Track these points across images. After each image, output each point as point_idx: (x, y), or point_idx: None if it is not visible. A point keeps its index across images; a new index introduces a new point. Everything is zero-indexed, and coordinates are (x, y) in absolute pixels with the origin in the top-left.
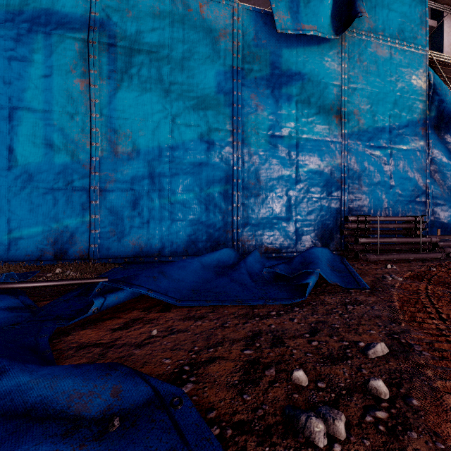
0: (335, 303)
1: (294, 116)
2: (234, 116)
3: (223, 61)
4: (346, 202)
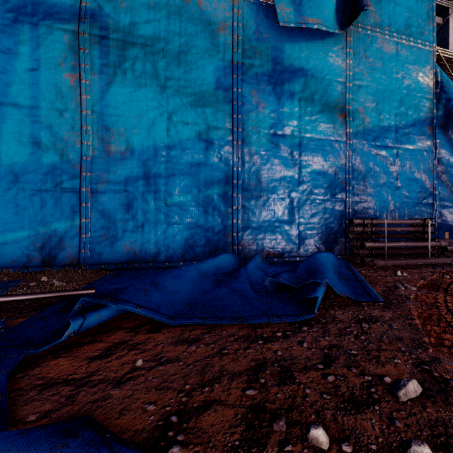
0: (347, 320)
1: (296, 114)
2: (234, 114)
3: (223, 56)
4: (351, 204)
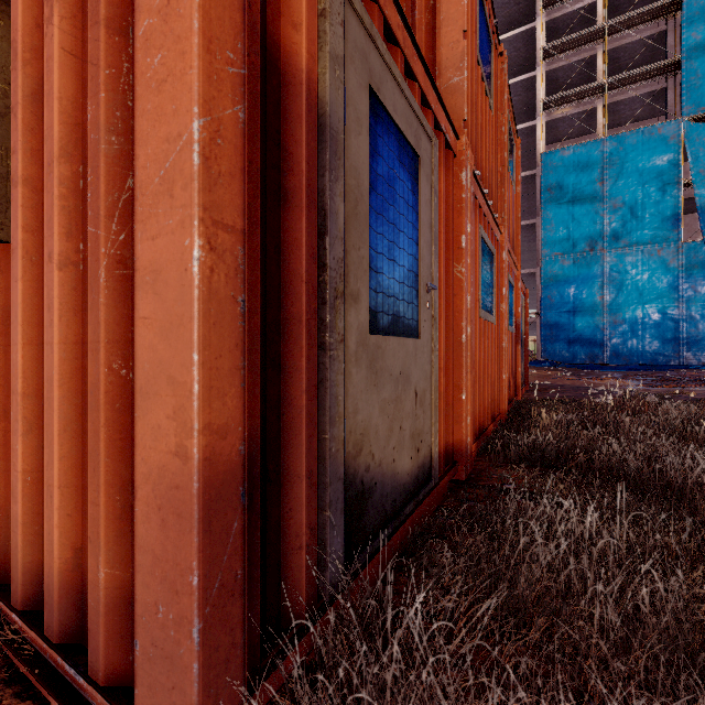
0: None
1: None
2: (680, 299)
3: (673, 273)
4: None
